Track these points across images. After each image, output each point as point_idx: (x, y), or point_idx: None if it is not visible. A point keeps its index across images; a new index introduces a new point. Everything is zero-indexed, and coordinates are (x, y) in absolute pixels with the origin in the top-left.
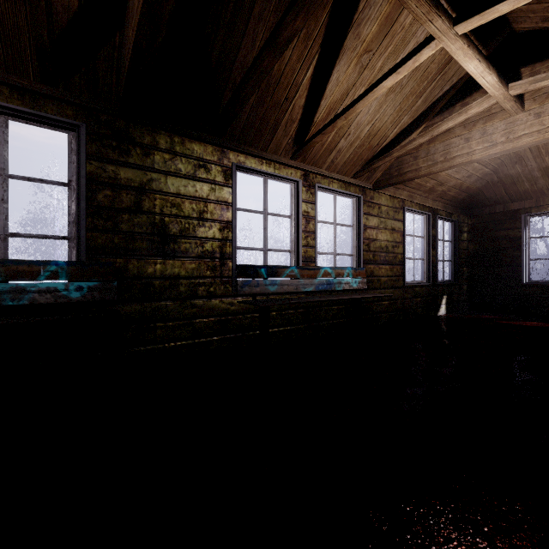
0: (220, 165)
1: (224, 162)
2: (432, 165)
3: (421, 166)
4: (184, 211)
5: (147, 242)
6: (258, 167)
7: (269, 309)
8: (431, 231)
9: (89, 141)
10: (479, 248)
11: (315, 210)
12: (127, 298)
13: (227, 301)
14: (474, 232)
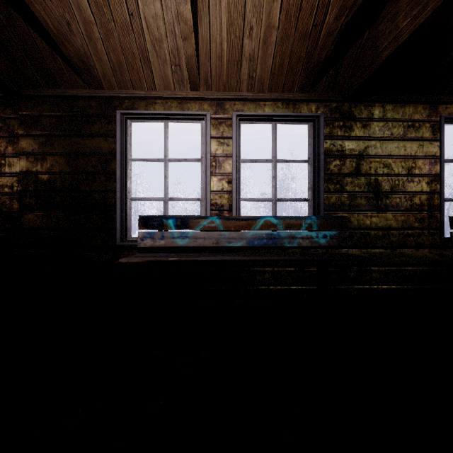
0: (428, 121)
1: (431, 117)
2: None
3: None
4: (394, 169)
5: (364, 199)
6: None
7: None
8: None
9: (325, 125)
10: None
11: None
12: (349, 244)
13: (435, 252)
14: None
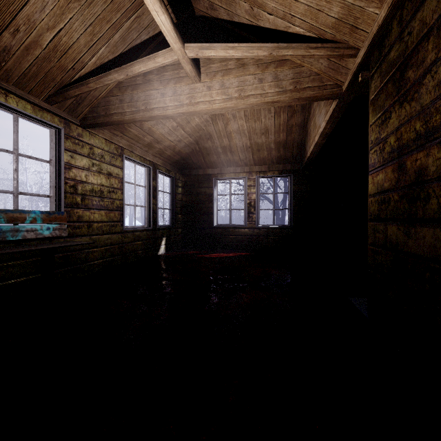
0: None
1: None
2: (136, 112)
3: (126, 111)
4: None
5: None
6: None
7: None
8: (152, 182)
9: None
10: (189, 200)
11: None
12: None
13: None
14: (186, 187)
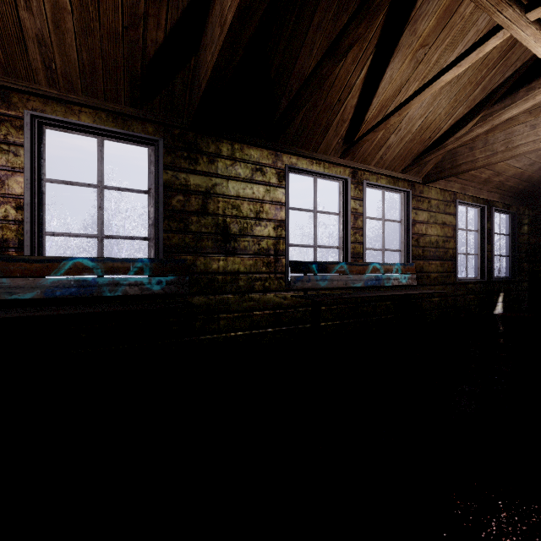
0: (274, 168)
1: (277, 165)
2: (491, 156)
3: (478, 157)
4: (243, 212)
5: (212, 241)
6: (309, 168)
7: (321, 303)
8: (486, 224)
9: (166, 153)
10: None
11: (363, 207)
12: (195, 291)
13: (281, 295)
14: (537, 224)
